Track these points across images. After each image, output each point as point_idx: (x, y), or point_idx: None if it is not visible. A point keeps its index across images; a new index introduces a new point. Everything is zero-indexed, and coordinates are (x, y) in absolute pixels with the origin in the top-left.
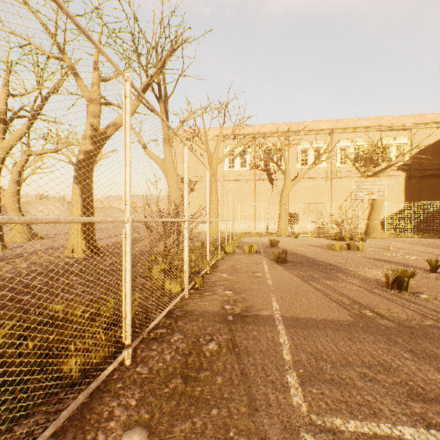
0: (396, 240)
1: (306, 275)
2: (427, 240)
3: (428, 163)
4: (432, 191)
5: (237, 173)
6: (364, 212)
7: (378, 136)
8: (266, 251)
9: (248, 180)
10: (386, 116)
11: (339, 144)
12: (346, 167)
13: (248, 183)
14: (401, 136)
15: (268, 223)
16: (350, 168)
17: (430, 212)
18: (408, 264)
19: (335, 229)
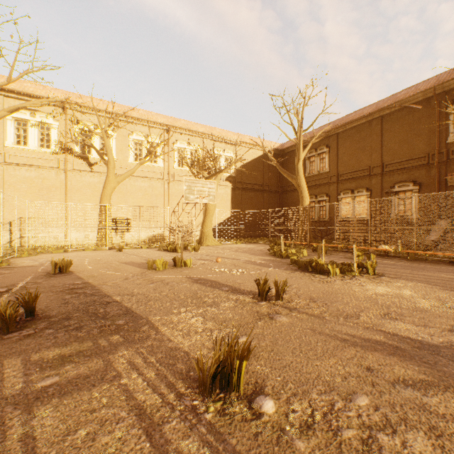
0: (225, 247)
1: (18, 387)
2: (248, 246)
3: (247, 178)
4: (249, 202)
5: (33, 155)
6: (200, 219)
7: (212, 145)
8: (27, 287)
9: (54, 168)
10: (218, 128)
11: (177, 145)
12: (184, 171)
13: (55, 173)
14: (229, 149)
15: (88, 232)
16: (188, 172)
17: (248, 220)
18: (236, 285)
19: (171, 237)
